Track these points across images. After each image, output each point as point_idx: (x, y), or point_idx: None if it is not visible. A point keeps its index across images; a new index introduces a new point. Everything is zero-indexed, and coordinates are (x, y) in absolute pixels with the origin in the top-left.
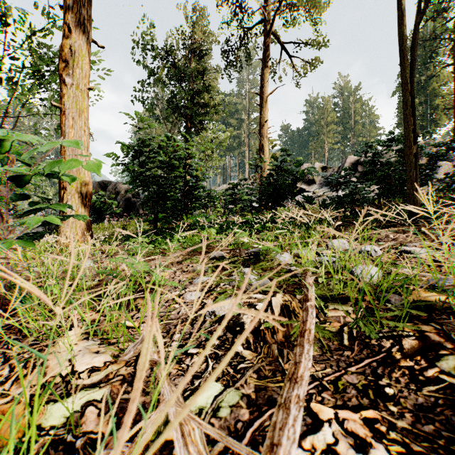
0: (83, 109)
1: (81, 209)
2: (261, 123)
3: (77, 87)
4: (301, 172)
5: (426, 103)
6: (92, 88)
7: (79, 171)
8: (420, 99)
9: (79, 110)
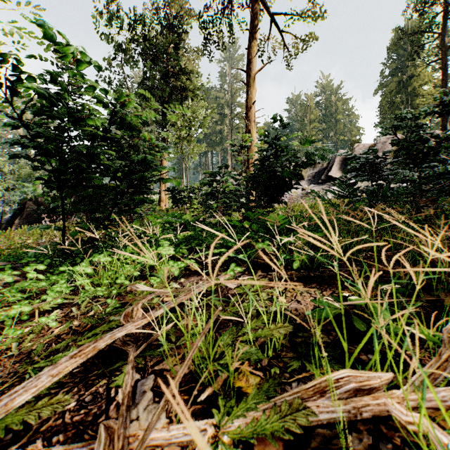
0: None
1: None
2: (248, 105)
3: None
4: (311, 153)
5: (408, 102)
6: None
7: None
8: (402, 98)
9: None
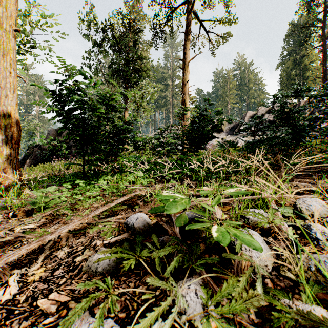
0: (9, 50)
1: (6, 151)
2: (184, 83)
3: (1, 26)
4: (220, 119)
5: (300, 75)
6: (18, 29)
7: (3, 113)
8: (296, 72)
9: (3, 50)
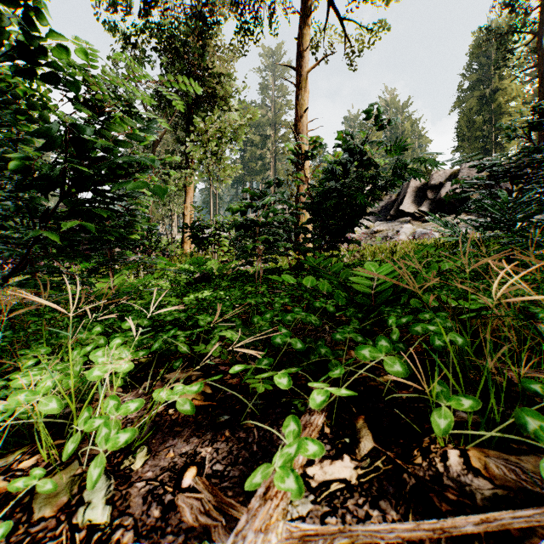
0: None
1: None
2: (298, 113)
3: None
4: (401, 166)
5: (491, 122)
6: None
7: None
8: (485, 117)
9: None
